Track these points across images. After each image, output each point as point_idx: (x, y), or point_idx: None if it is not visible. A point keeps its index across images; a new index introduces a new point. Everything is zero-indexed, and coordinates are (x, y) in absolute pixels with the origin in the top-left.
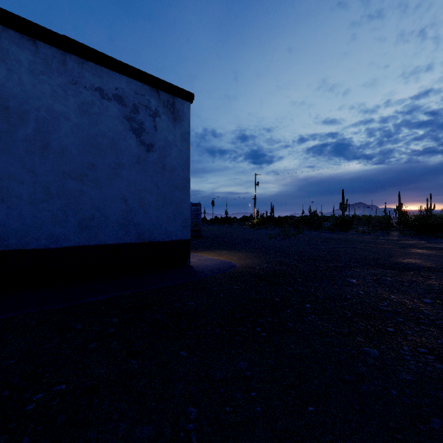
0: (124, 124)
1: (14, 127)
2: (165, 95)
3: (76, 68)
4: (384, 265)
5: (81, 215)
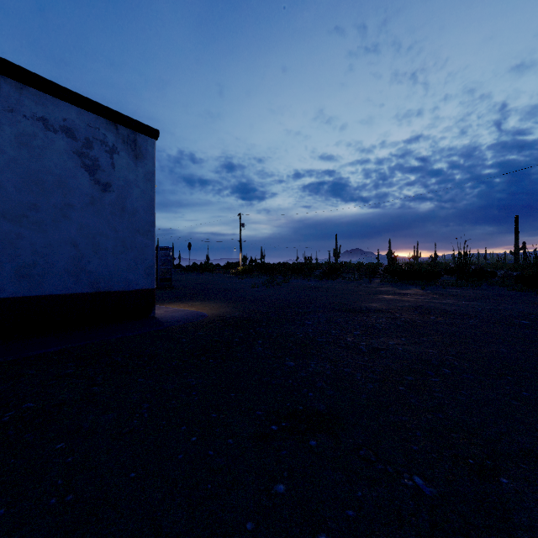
0: (74, 160)
1: None
2: (124, 129)
3: (13, 93)
4: (345, 309)
5: (19, 262)
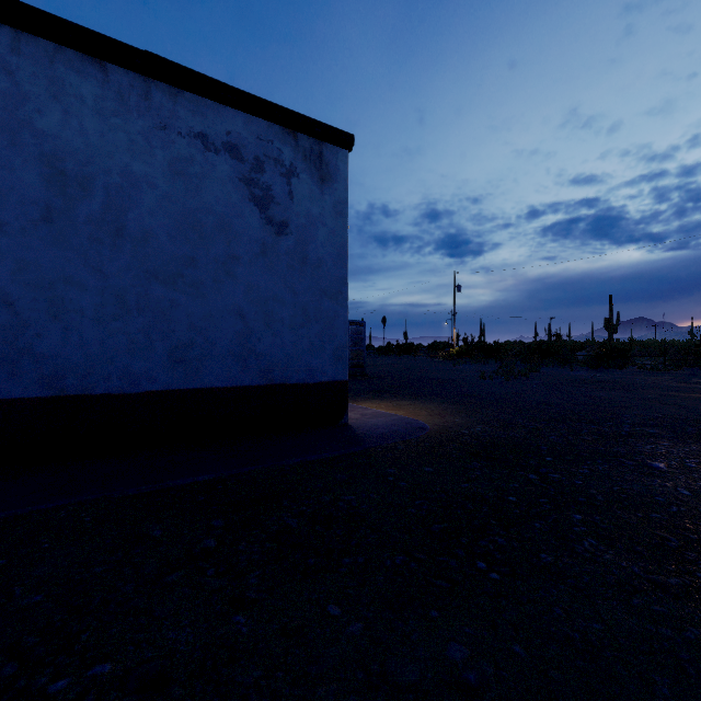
0: (240, 190)
1: (72, 201)
2: (306, 139)
3: (166, 103)
4: None
5: (173, 340)
